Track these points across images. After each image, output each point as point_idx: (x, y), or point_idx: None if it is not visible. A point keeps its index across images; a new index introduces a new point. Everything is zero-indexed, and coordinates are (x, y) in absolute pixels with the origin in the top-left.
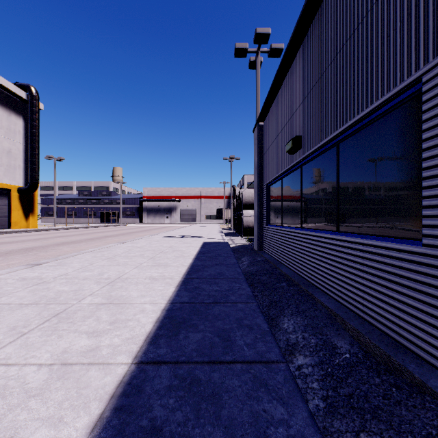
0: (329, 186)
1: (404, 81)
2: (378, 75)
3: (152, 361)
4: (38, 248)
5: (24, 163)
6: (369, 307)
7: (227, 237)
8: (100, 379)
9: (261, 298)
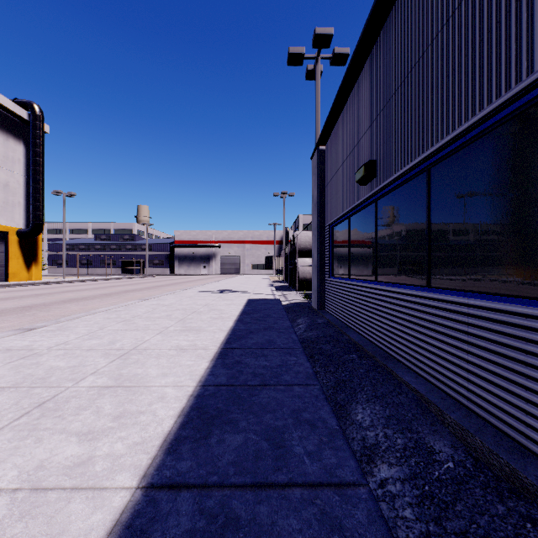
0: (415, 226)
1: (535, 72)
2: (491, 69)
3: (167, 484)
4: (39, 307)
5: (25, 200)
6: (477, 393)
7: (278, 291)
8: (86, 518)
9: (324, 376)
